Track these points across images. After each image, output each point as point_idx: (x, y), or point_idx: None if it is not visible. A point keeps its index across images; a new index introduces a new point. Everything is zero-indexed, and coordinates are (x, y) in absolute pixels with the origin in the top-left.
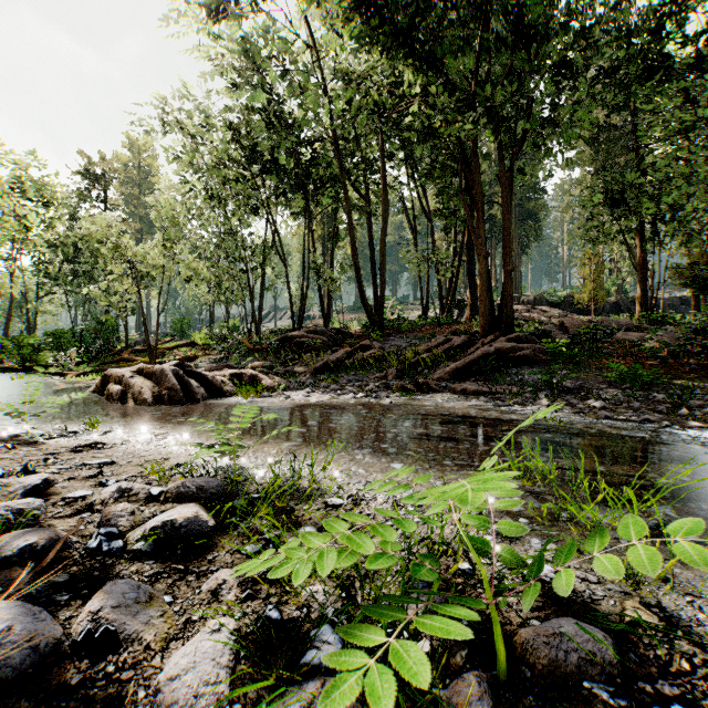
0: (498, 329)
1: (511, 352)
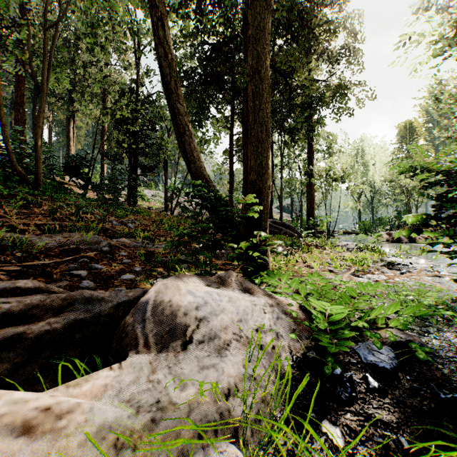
0: None
1: None
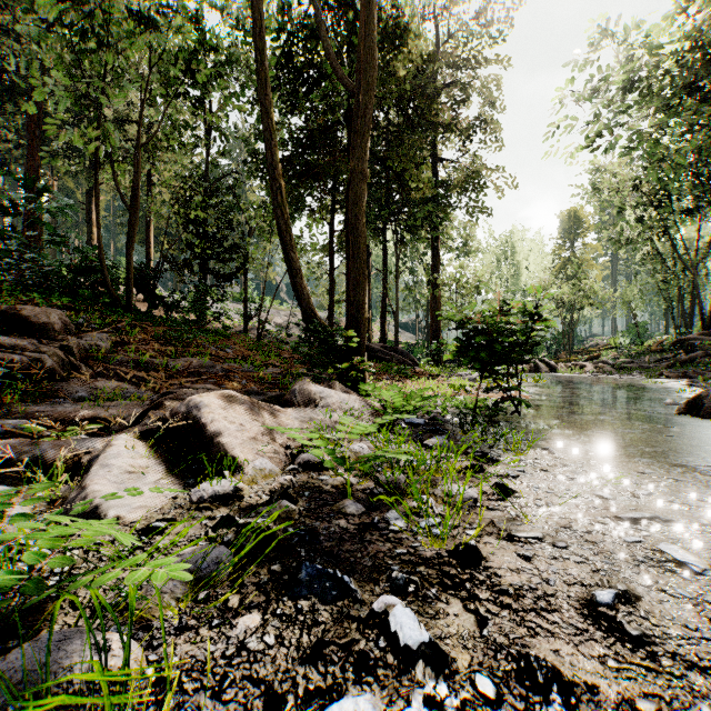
0: None
1: None
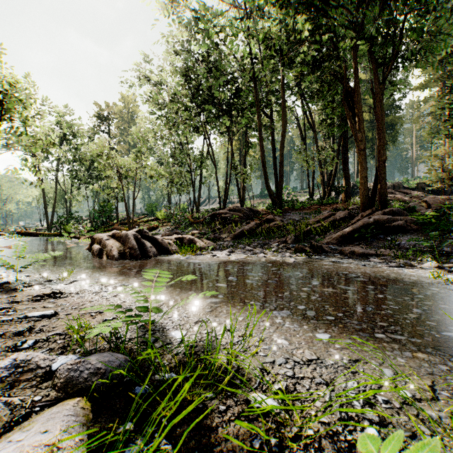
0: (371, 206)
1: (387, 222)
